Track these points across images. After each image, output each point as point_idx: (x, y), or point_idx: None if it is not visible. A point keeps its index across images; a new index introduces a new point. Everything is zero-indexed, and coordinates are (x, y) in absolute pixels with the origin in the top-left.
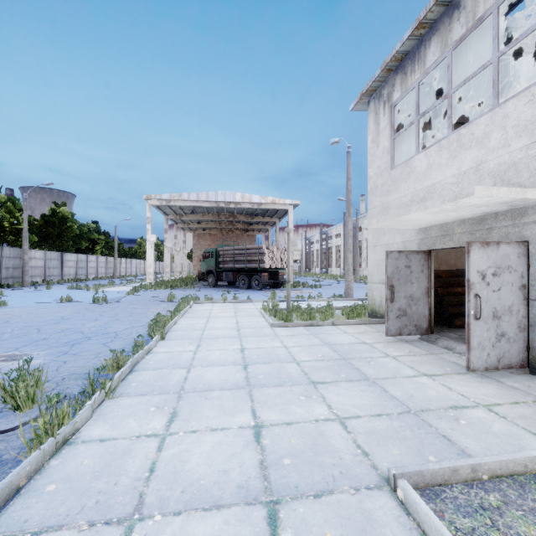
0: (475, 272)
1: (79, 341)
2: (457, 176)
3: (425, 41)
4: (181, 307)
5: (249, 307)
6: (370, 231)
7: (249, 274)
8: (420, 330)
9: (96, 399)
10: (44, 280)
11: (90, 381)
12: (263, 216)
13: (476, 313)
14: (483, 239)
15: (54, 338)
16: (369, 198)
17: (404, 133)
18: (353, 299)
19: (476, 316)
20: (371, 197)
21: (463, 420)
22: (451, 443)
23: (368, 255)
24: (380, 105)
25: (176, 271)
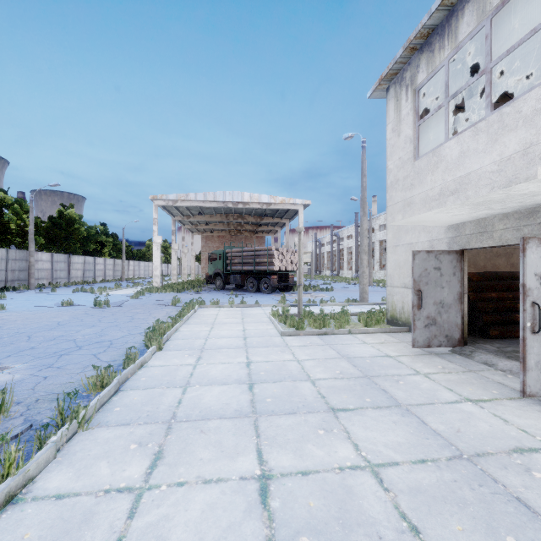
0: (532, 275)
1: (69, 351)
2: (499, 163)
3: (456, 11)
4: (184, 312)
5: (258, 312)
6: (390, 230)
7: (258, 276)
8: (452, 341)
9: (64, 432)
10: (51, 283)
11: (58, 409)
12: (272, 217)
13: (533, 326)
14: (534, 235)
15: (42, 348)
16: (389, 194)
17: (427, 122)
18: (369, 303)
19: (533, 329)
20: (391, 192)
21: (537, 472)
22: (532, 512)
23: (387, 256)
24: (402, 90)
25: (183, 274)
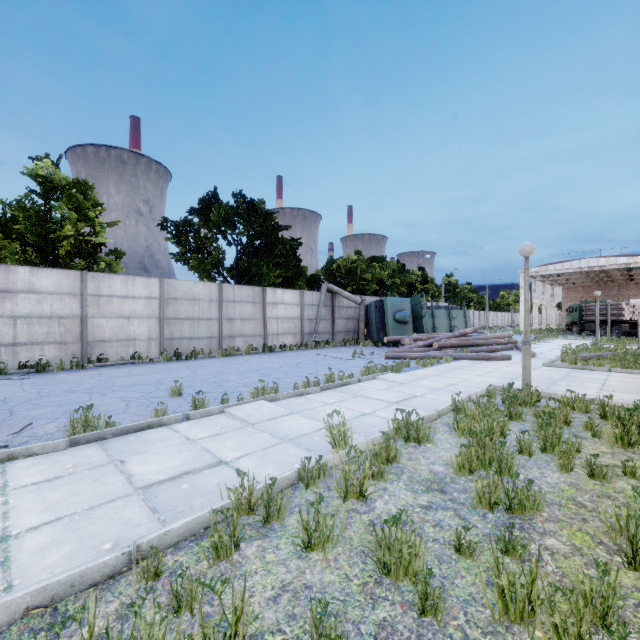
0: None
1: None
2: None
3: None
4: (546, 338)
5: (589, 341)
6: None
7: (611, 325)
8: None
9: None
10: None
11: None
12: None
13: None
14: None
15: None
16: None
17: None
18: None
19: None
20: None
21: None
22: None
23: None
24: None
25: (543, 323)
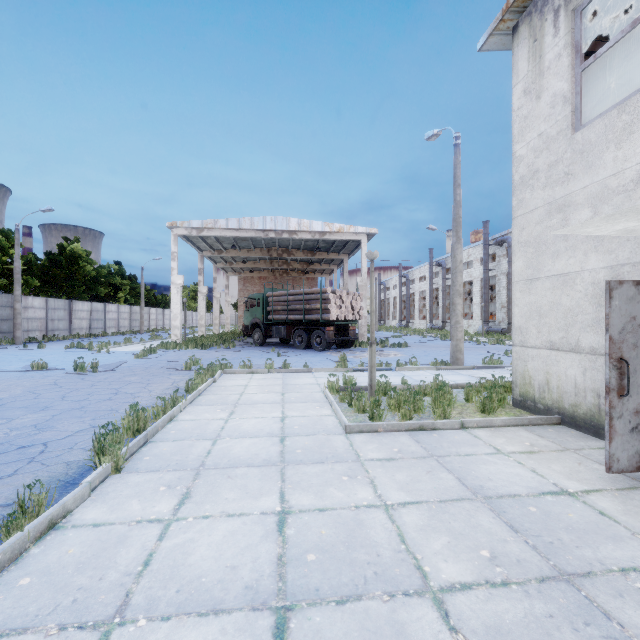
0: None
1: None
2: None
3: None
4: (194, 384)
5: (307, 382)
6: (520, 254)
7: (309, 328)
8: None
9: None
10: (45, 336)
11: None
12: (327, 252)
13: None
14: None
15: None
16: (518, 197)
17: None
18: (466, 367)
19: None
20: (522, 193)
21: None
22: None
23: (513, 298)
24: (545, 20)
25: (215, 324)
